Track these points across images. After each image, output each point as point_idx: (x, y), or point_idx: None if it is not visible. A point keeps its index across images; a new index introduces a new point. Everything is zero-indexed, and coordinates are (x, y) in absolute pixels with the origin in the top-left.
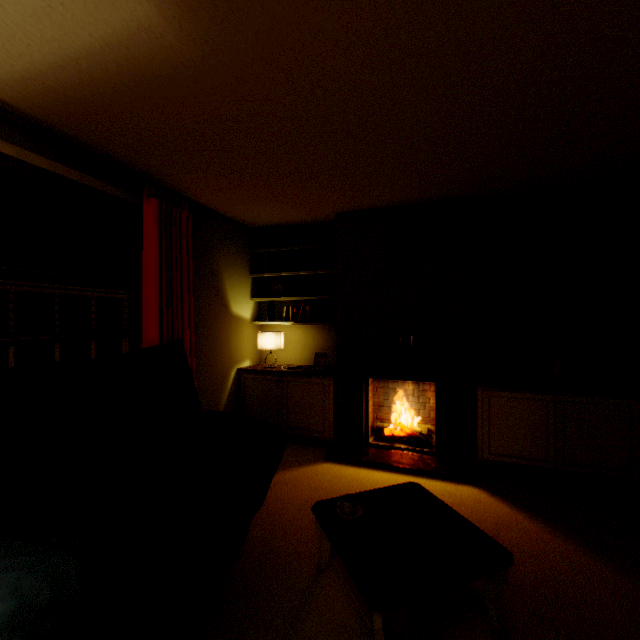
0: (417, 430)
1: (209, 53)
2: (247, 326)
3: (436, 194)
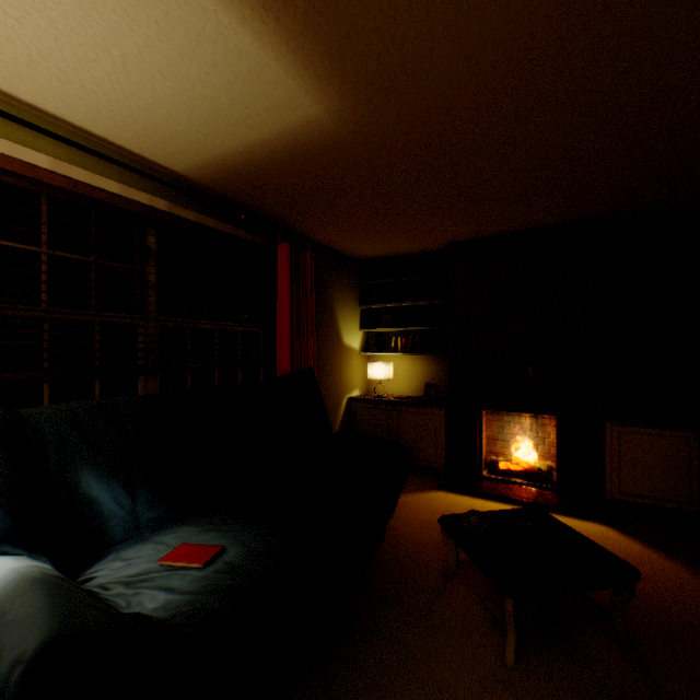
0: (535, 466)
1: (357, 131)
2: (356, 356)
3: (557, 220)
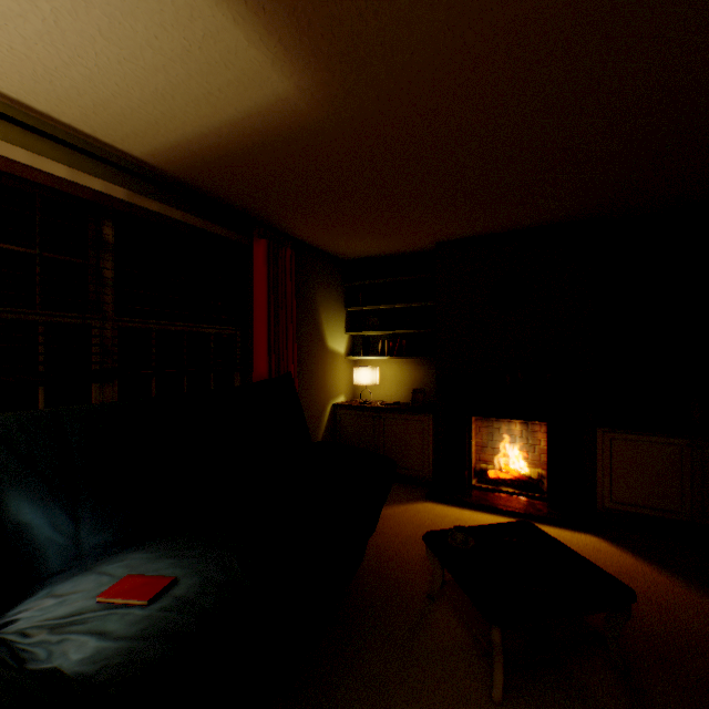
0: (525, 474)
1: (333, 113)
2: (341, 361)
3: (548, 219)
